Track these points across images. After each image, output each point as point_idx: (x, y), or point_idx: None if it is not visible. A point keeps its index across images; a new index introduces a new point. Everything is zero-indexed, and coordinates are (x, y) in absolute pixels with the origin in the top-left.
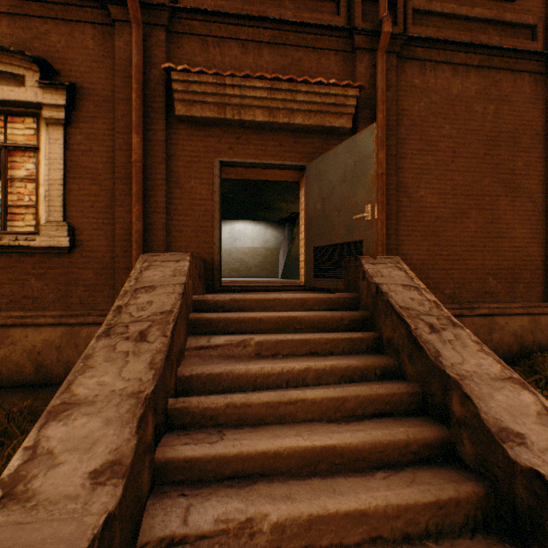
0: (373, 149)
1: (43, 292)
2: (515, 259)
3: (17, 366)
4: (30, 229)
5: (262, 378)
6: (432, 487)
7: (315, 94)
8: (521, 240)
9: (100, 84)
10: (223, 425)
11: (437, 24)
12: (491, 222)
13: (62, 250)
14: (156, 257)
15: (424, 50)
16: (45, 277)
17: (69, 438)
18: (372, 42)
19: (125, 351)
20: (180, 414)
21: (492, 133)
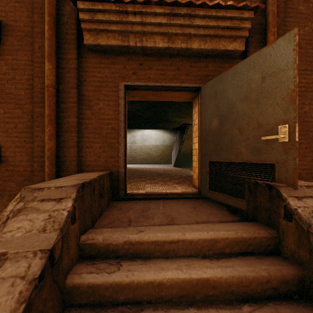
0: (293, 59)
1: None
2: None
3: None
4: None
5: None
6: None
7: (211, 18)
8: None
9: (22, 21)
10: None
11: None
12: None
13: None
14: (37, 192)
15: None
16: None
17: None
18: None
19: None
20: None
21: None
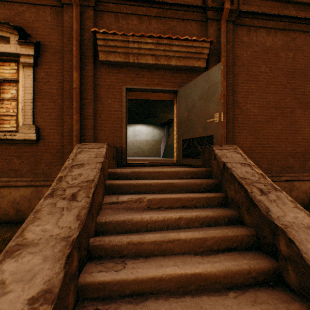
0: (220, 78)
1: (21, 166)
2: (305, 146)
3: (5, 211)
4: (13, 129)
5: (151, 224)
6: (270, 307)
7: (183, 46)
8: (309, 135)
9: (54, 42)
10: (126, 256)
11: (257, 4)
12: (291, 124)
13: (32, 141)
14: (85, 145)
15: (249, 19)
16: (22, 158)
17: (17, 272)
18: (217, 15)
19: (62, 207)
20: (97, 249)
21: (291, 69)
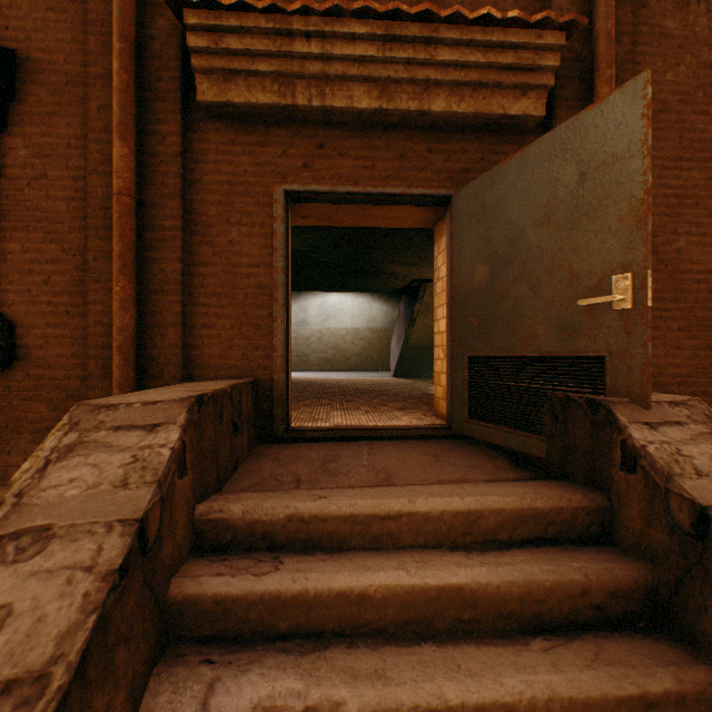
0: (642, 135)
1: None
2: None
3: None
4: None
5: None
6: None
7: (474, 47)
8: None
9: (61, 51)
10: None
11: None
12: None
13: None
14: (106, 412)
15: None
16: None
17: None
18: None
19: None
20: None
21: None
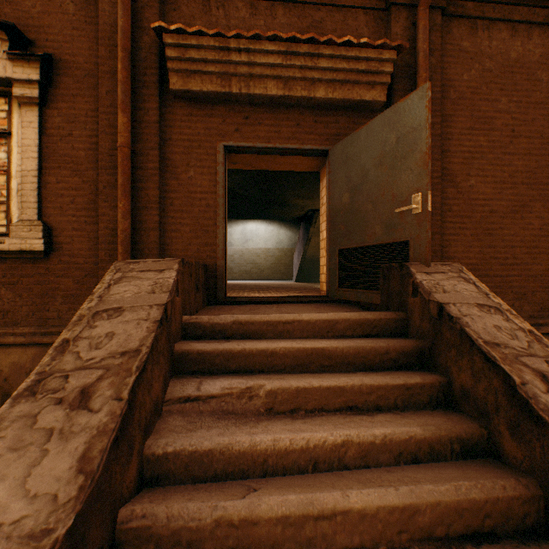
0: (426, 117)
1: (15, 304)
2: None
3: None
4: (2, 229)
5: (276, 458)
6: None
7: (341, 59)
8: None
9: (82, 55)
10: None
11: None
12: None
13: (36, 254)
14: (133, 265)
15: (475, 4)
16: (18, 287)
17: None
18: None
19: (48, 428)
20: (136, 540)
21: None
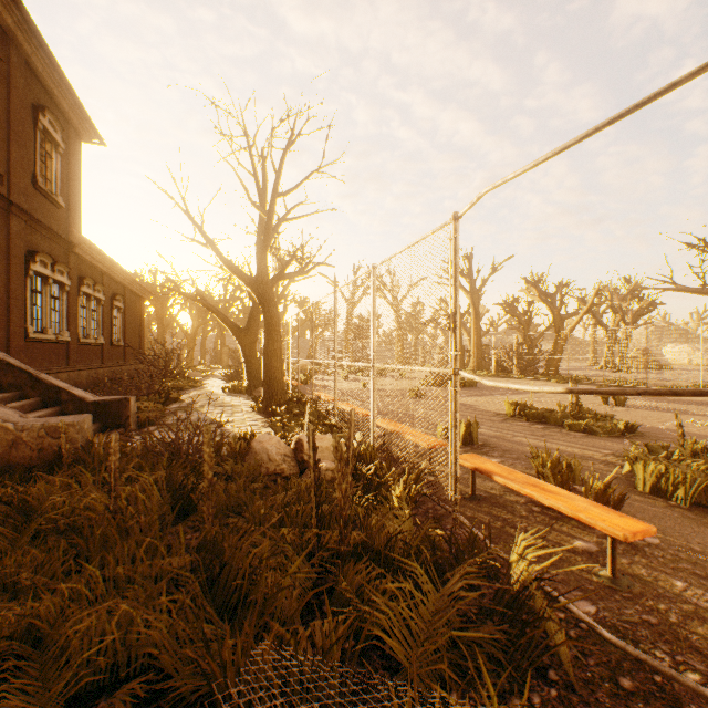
0: None
1: None
2: None
3: None
4: None
5: None
6: None
7: None
8: None
9: None
10: None
11: None
12: None
13: None
14: None
15: None
16: None
17: None
18: None
19: None
20: None
21: None
